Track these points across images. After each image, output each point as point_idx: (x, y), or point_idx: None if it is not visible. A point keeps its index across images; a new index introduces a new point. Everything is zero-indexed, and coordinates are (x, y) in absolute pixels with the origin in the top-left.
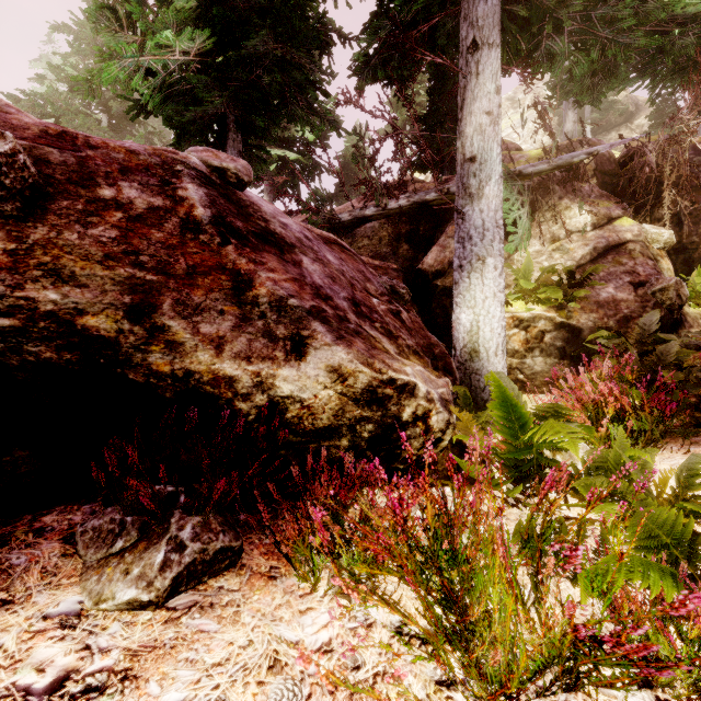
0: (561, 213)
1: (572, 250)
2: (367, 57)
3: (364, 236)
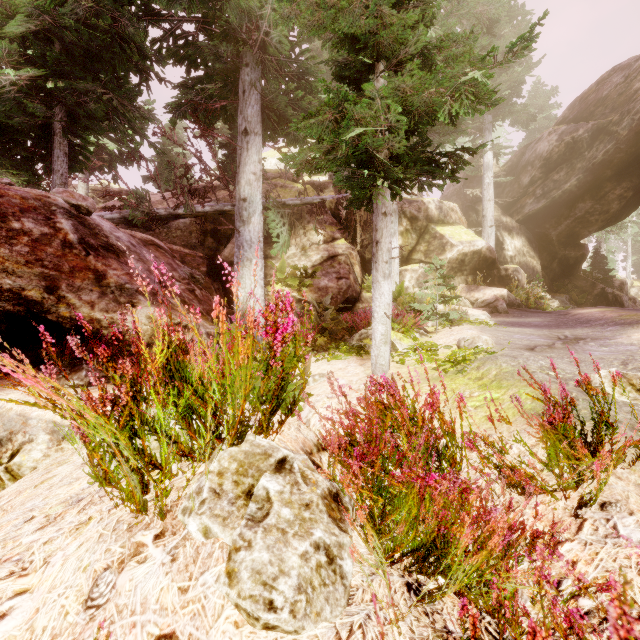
0: (309, 231)
1: (311, 256)
2: (178, 105)
3: (178, 228)
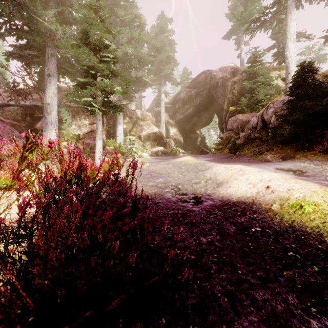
0: (82, 119)
1: (83, 129)
2: (11, 54)
3: (9, 111)
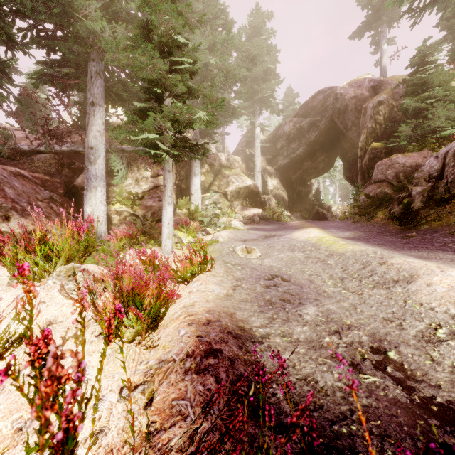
0: (141, 169)
1: (142, 185)
2: (40, 75)
3: (39, 160)
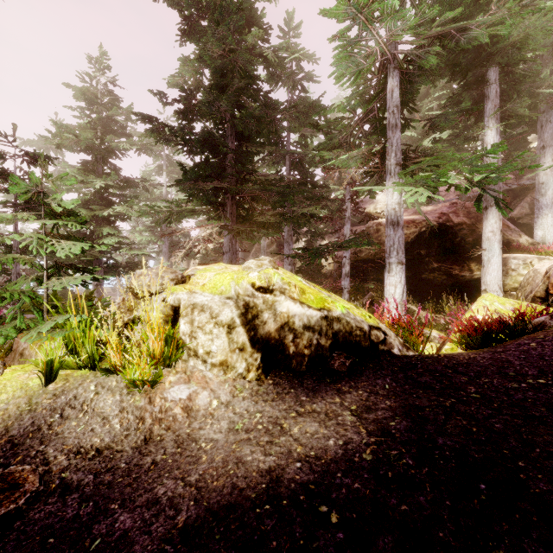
0: None
1: None
2: None
3: None
